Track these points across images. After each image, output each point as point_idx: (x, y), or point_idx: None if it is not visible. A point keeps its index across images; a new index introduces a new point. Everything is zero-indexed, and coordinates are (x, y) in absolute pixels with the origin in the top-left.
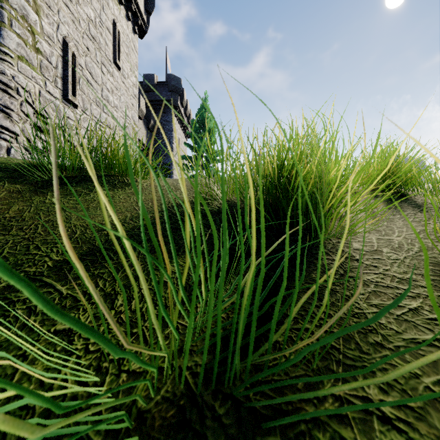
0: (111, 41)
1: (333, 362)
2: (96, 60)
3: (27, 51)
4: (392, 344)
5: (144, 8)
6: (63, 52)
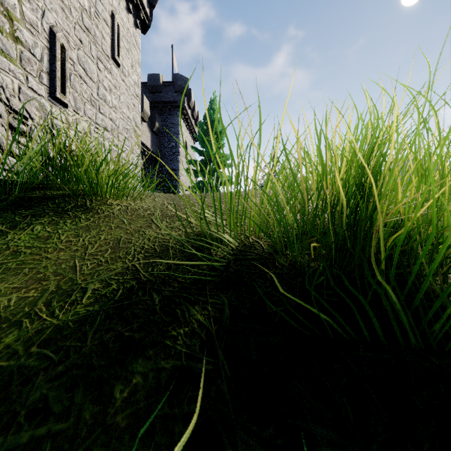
0: (109, 34)
1: None
2: (91, 54)
3: (3, 39)
4: None
5: (147, 0)
6: (50, 43)
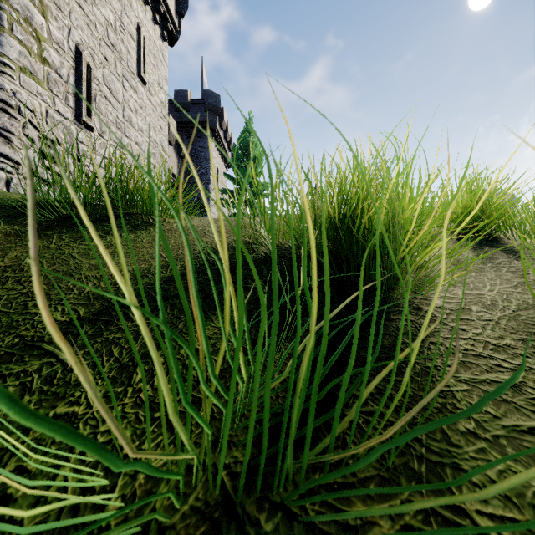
0: (135, 50)
1: (414, 458)
2: (116, 72)
3: (32, 61)
4: (488, 433)
5: (175, 9)
6: (76, 63)
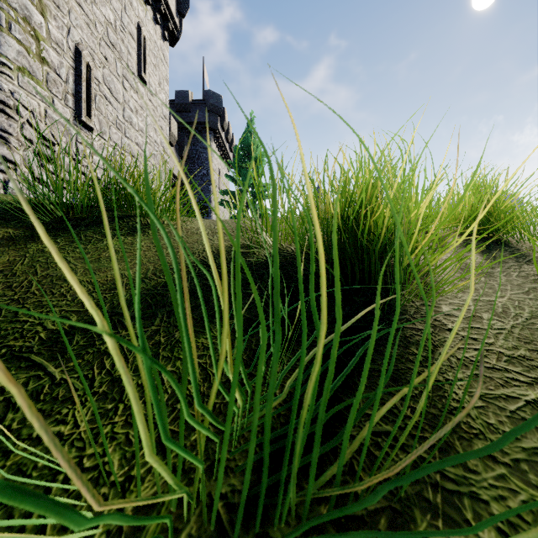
0: (135, 49)
1: (428, 486)
2: (116, 72)
3: (30, 61)
4: (508, 457)
5: (176, 9)
6: (75, 63)
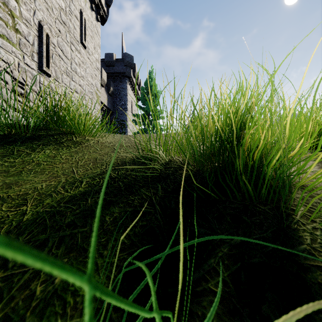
0: (79, 26)
1: None
2: (66, 40)
3: (8, 30)
4: None
5: (105, 2)
6: (39, 33)
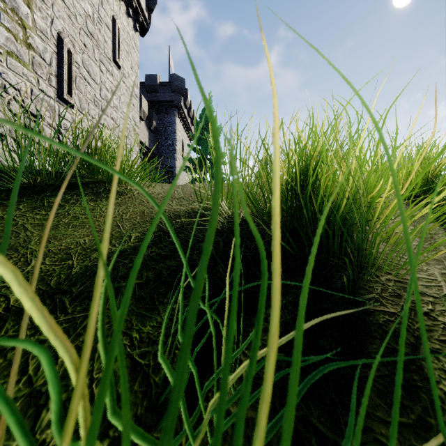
0: (111, 38)
1: None
2: (94, 57)
3: (18, 46)
4: None
5: (146, 5)
6: (58, 48)
